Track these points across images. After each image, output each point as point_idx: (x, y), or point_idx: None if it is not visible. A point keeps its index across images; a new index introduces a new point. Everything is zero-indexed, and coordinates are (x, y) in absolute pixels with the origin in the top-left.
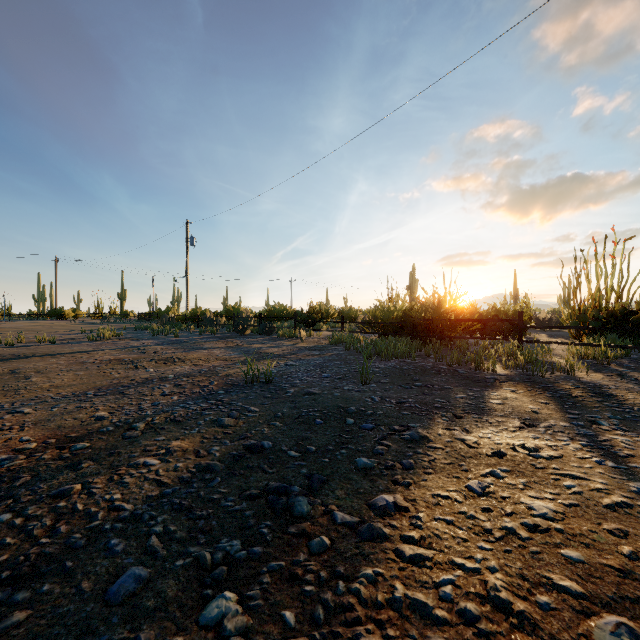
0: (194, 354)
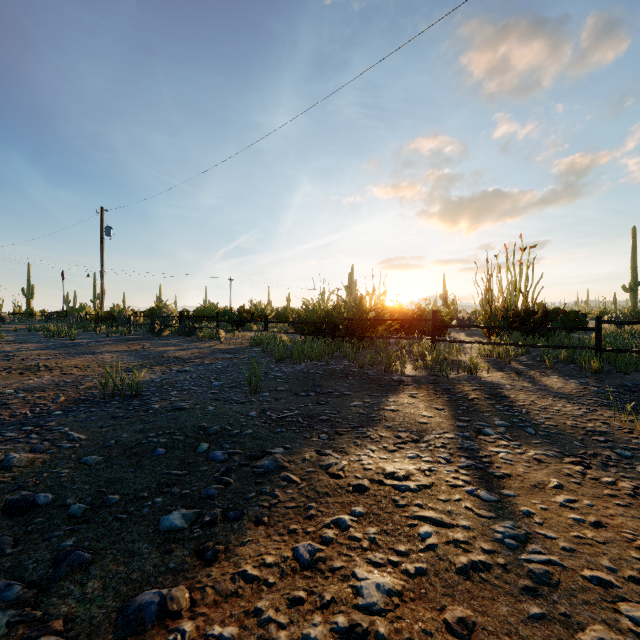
0: (73, 360)
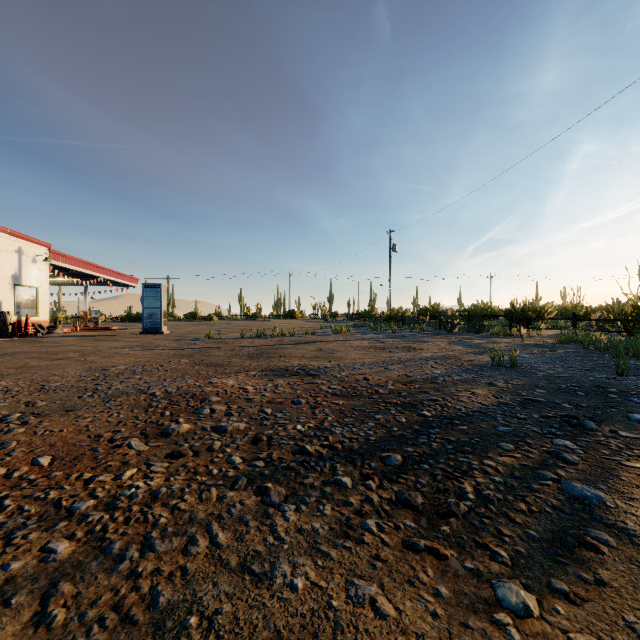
0: (425, 345)
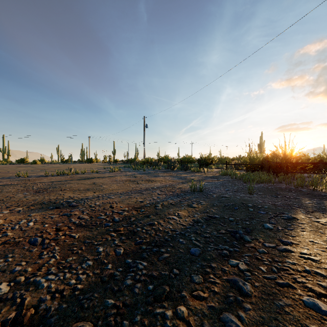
0: (158, 178)
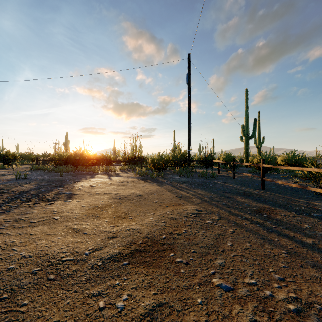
0: None
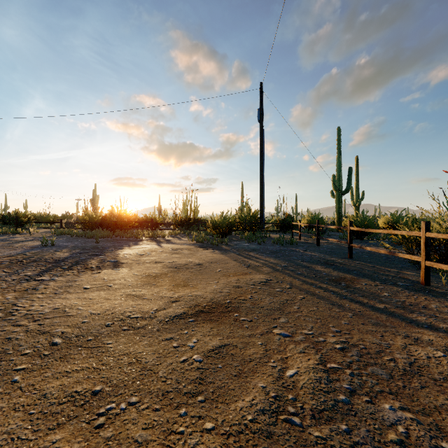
0: None
